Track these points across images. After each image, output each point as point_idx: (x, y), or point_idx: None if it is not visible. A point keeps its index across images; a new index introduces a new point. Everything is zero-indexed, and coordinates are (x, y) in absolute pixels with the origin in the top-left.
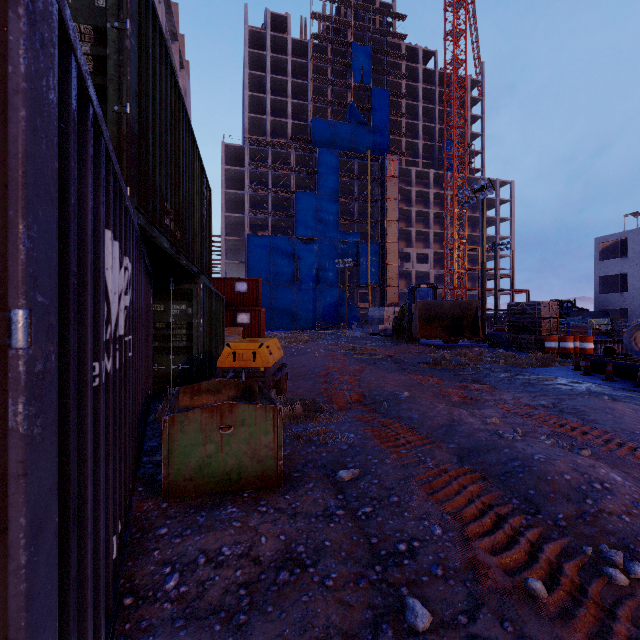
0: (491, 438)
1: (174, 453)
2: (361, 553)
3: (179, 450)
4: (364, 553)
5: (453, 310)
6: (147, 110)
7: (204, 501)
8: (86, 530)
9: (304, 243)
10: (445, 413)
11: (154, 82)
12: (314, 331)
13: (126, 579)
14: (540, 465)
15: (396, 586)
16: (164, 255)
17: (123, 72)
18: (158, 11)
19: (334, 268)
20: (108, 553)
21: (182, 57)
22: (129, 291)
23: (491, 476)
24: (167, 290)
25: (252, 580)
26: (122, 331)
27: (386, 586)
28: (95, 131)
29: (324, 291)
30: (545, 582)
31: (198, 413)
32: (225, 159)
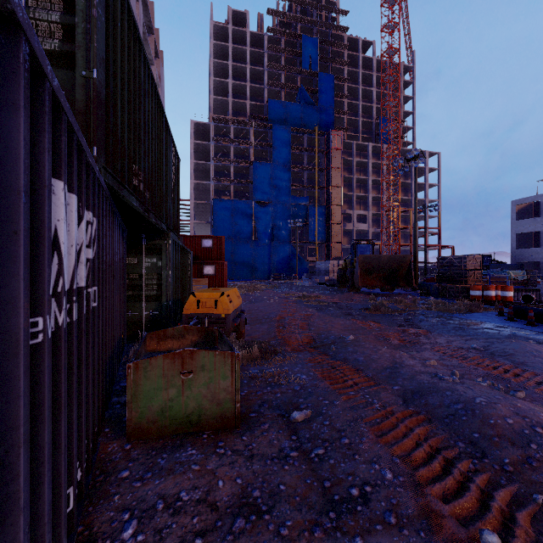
0: (433, 381)
1: (138, 397)
2: (315, 498)
3: (142, 394)
4: (318, 498)
5: (390, 263)
6: (115, 78)
7: (166, 443)
8: (17, 505)
9: (261, 206)
10: (387, 356)
11: (123, 54)
12: (269, 281)
13: (85, 526)
14: (482, 408)
15: (350, 535)
16: (135, 213)
17: (90, 39)
18: (136, 8)
19: (286, 227)
20: (60, 510)
21: (157, 48)
22: (94, 244)
23: (435, 418)
24: (140, 245)
25: (208, 528)
26: (82, 283)
27: (341, 535)
28: (38, 73)
29: (278, 247)
30: (499, 533)
31: (160, 359)
32: (194, 135)
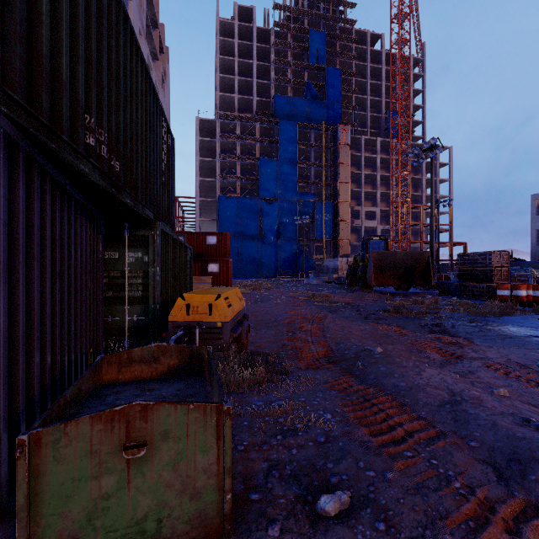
0: (532, 435)
1: (40, 497)
2: None
3: (50, 491)
4: None
5: (406, 260)
6: None
7: None
8: None
9: (267, 203)
10: (437, 380)
11: None
12: (276, 279)
13: None
14: None
15: None
16: (103, 192)
17: None
18: None
19: (293, 224)
20: None
21: (162, 43)
22: None
23: None
24: (122, 237)
25: None
26: None
27: None
28: None
29: (284, 244)
30: None
31: (85, 424)
32: (200, 132)
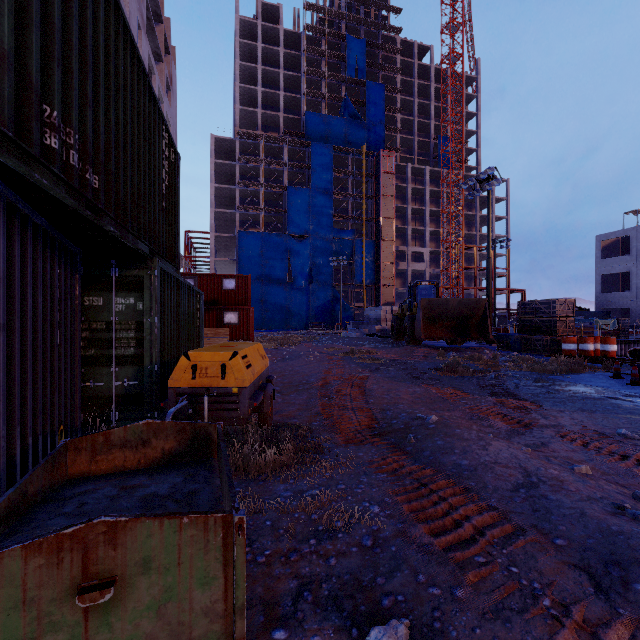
0: (630, 527)
1: None
2: None
3: None
4: None
5: (460, 309)
6: None
7: None
8: None
9: (297, 240)
10: (506, 456)
11: None
12: (307, 331)
13: None
14: None
15: None
16: (77, 216)
17: None
18: None
19: (328, 266)
20: None
21: (167, 41)
22: None
23: None
24: (107, 277)
25: None
26: None
27: None
28: None
29: (318, 290)
30: None
31: (15, 559)
32: (215, 153)
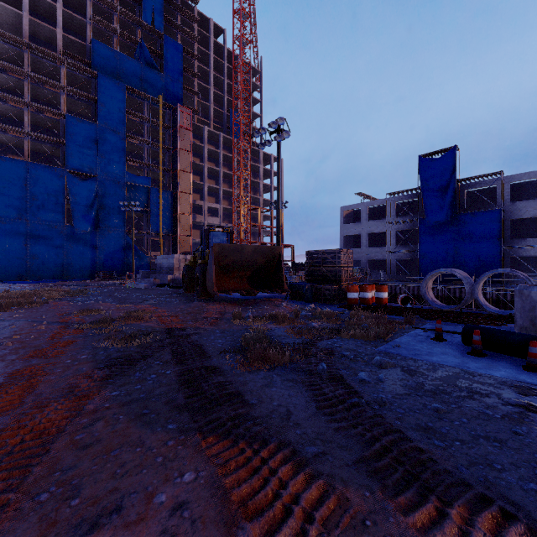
0: None
1: None
2: None
3: None
4: None
5: (255, 257)
6: None
7: None
8: None
9: (79, 178)
10: None
11: None
12: (89, 282)
13: None
14: None
15: None
16: None
17: None
18: None
19: (120, 212)
20: None
21: None
22: None
23: None
24: None
25: None
26: None
27: None
28: None
29: (107, 236)
30: None
31: None
32: None
